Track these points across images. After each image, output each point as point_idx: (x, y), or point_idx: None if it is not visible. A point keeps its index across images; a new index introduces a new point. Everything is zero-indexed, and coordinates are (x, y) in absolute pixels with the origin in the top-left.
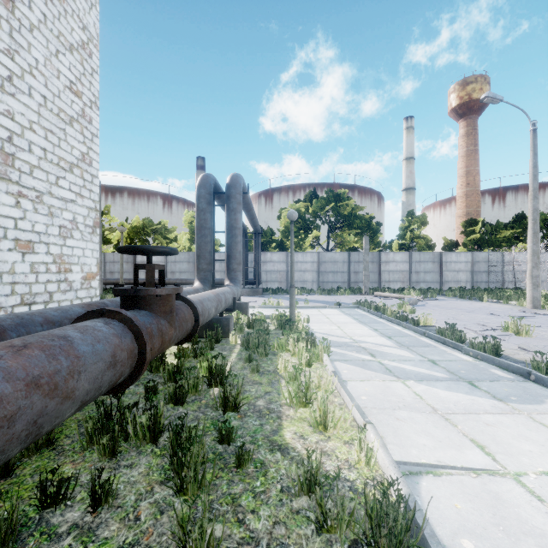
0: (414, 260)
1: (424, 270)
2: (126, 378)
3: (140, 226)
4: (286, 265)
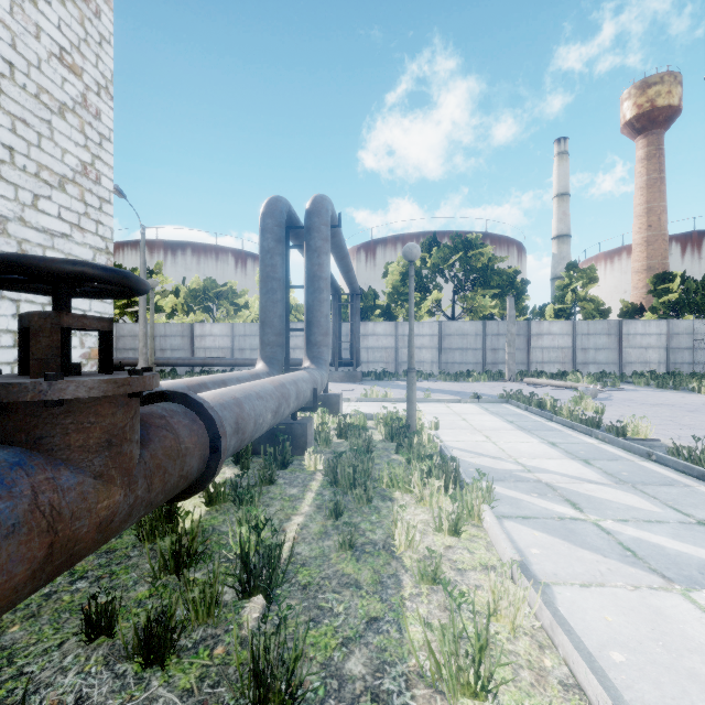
0: (580, 332)
1: (594, 346)
2: None
3: (201, 289)
4: (395, 339)
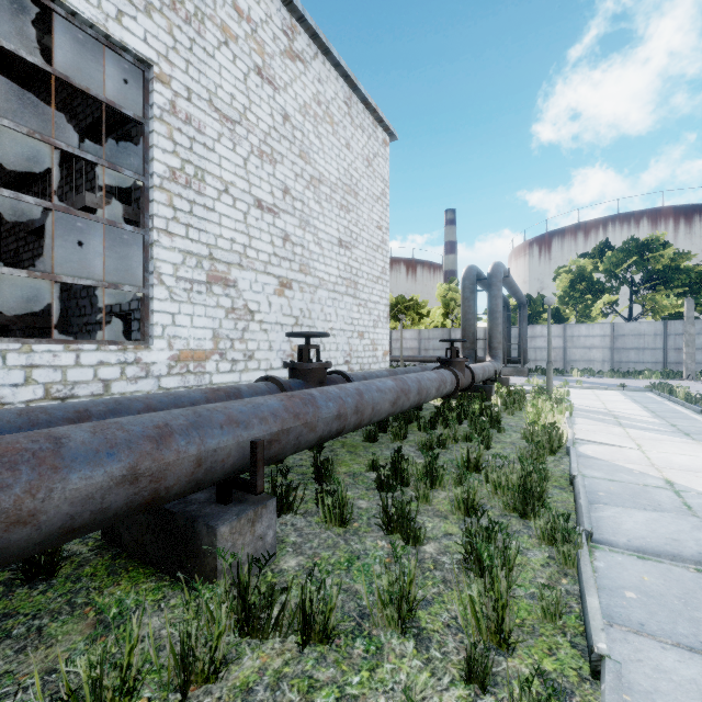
0: None
1: None
2: (451, 393)
3: (393, 303)
4: (562, 340)
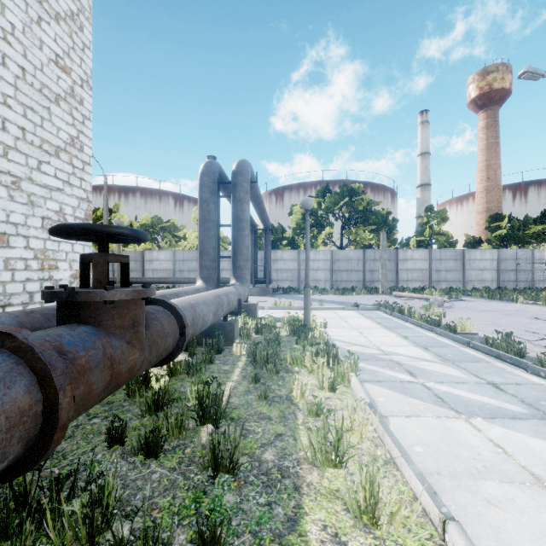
0: (435, 258)
1: (445, 268)
2: (23, 456)
3: (149, 224)
4: (297, 263)
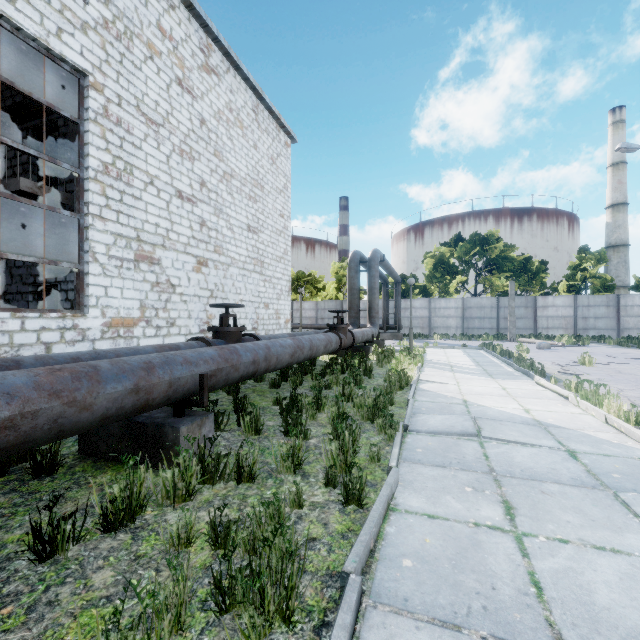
0: (581, 304)
1: (594, 315)
2: (336, 350)
3: (294, 278)
4: (428, 311)
